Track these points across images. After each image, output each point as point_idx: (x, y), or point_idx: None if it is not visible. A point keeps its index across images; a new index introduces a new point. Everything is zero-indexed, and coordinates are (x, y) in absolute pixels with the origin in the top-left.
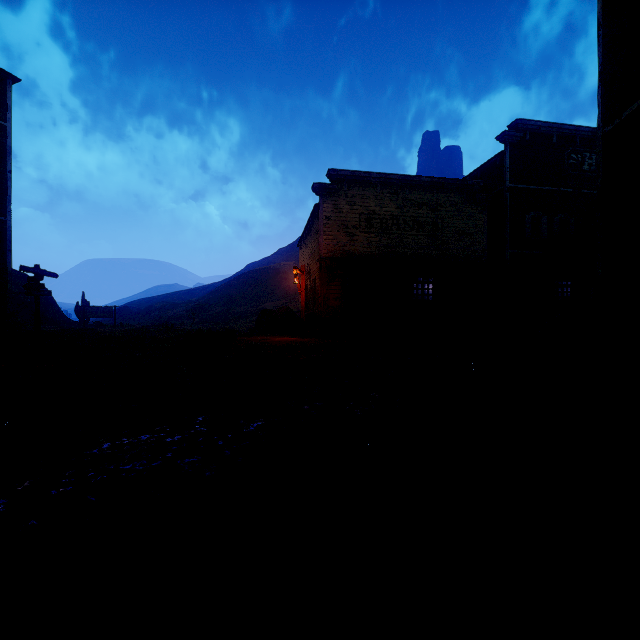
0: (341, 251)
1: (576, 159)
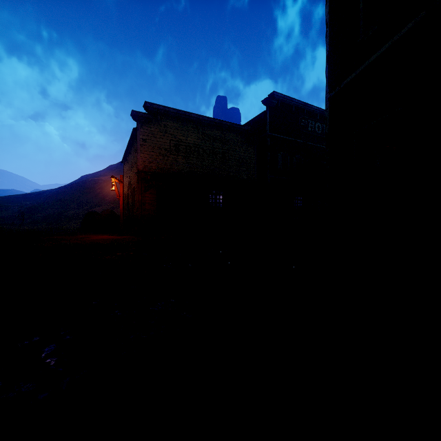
0: (155, 167)
1: (305, 123)
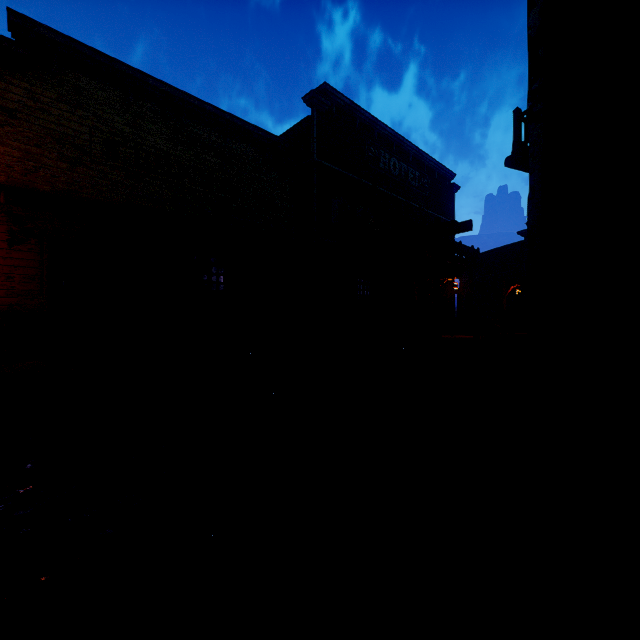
0: (46, 186)
1: (374, 153)
